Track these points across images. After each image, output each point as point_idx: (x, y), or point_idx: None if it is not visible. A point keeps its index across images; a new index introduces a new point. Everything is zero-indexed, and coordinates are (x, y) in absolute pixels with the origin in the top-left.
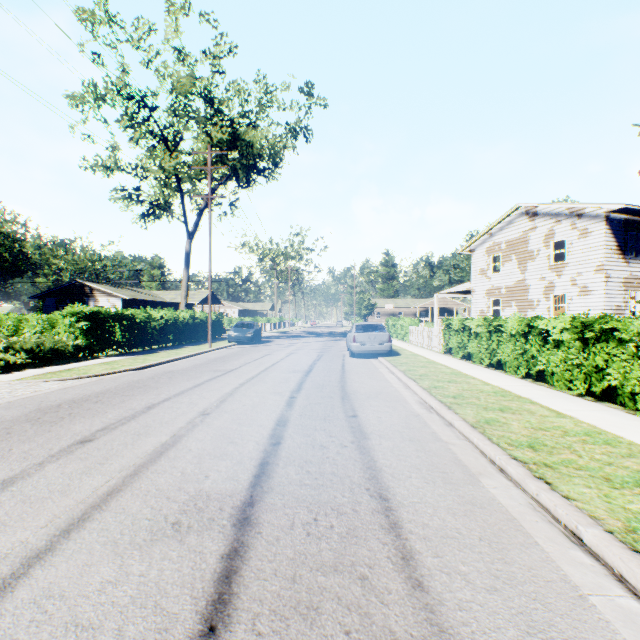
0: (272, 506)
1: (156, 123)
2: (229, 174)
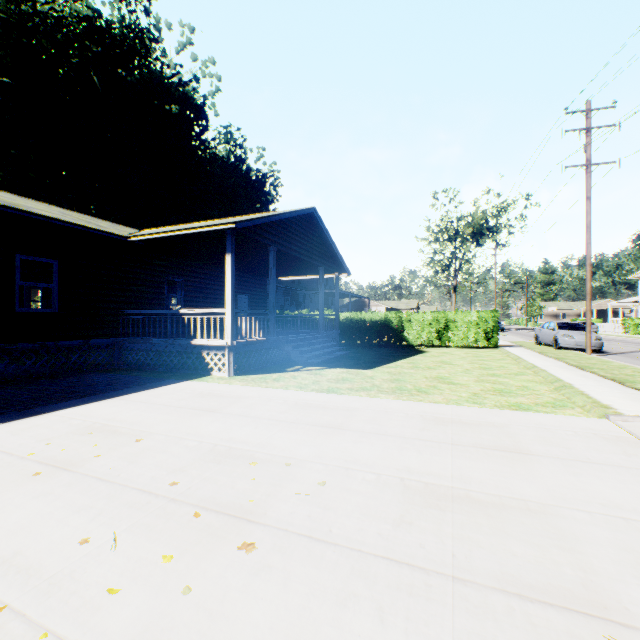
0: (609, 340)
1: (454, 230)
2: (472, 242)
